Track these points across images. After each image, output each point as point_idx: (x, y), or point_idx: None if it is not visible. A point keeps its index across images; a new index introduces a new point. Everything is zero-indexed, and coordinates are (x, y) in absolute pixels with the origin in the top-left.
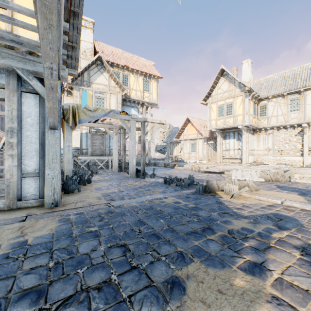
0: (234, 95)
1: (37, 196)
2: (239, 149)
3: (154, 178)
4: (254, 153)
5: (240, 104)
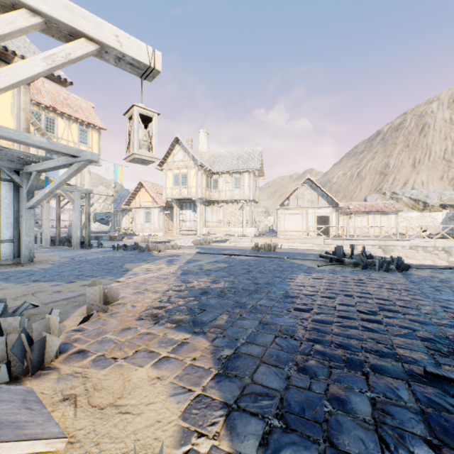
0: (189, 167)
1: (12, 257)
2: (195, 220)
3: (102, 248)
4: (209, 225)
5: (194, 177)
